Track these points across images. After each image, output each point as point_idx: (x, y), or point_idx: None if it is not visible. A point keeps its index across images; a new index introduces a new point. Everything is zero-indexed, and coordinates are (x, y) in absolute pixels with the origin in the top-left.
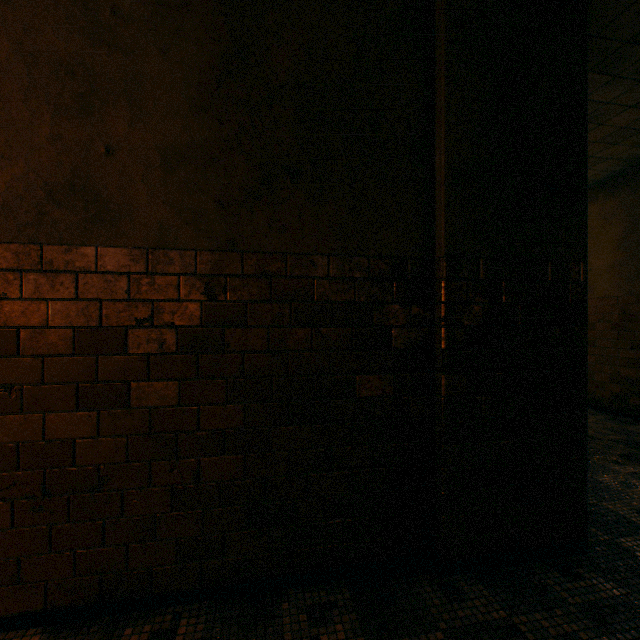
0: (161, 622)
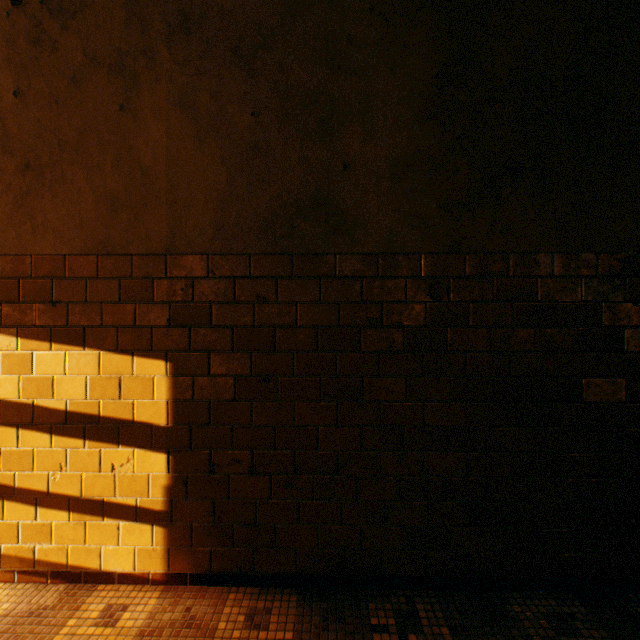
0: (397, 603)
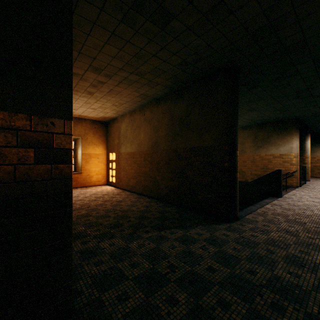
0: None
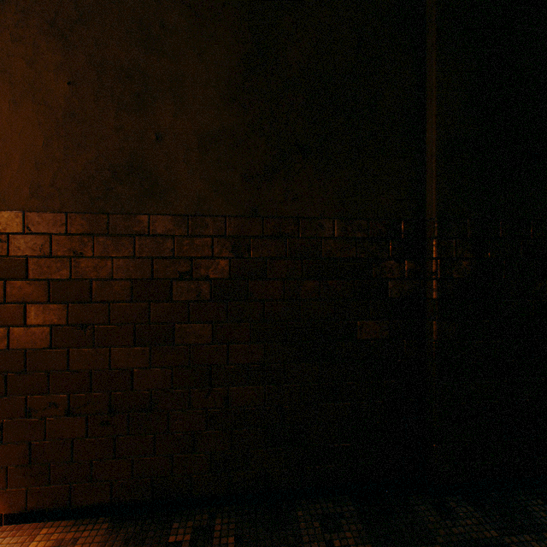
0: (200, 520)
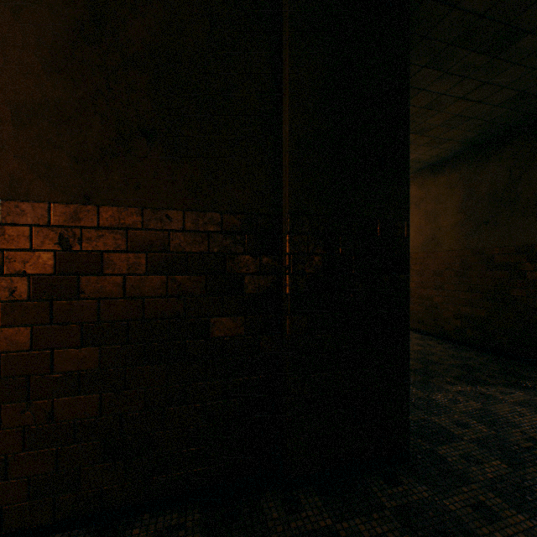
0: None
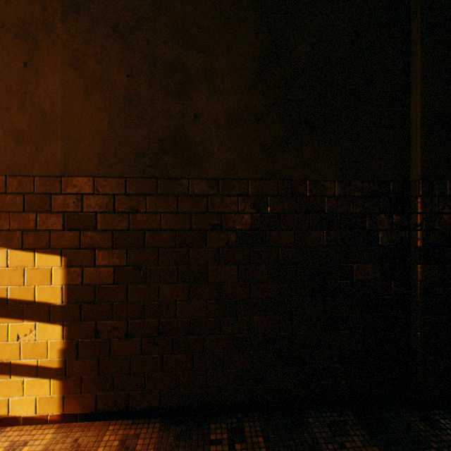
0: (231, 423)
